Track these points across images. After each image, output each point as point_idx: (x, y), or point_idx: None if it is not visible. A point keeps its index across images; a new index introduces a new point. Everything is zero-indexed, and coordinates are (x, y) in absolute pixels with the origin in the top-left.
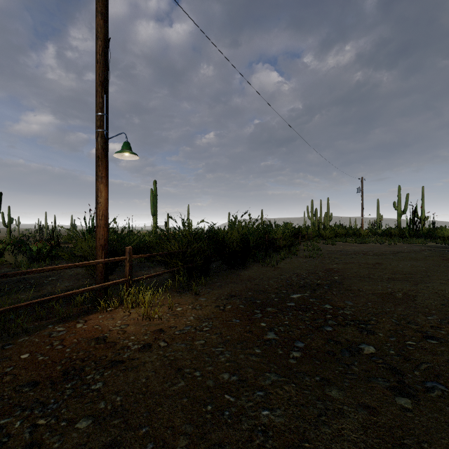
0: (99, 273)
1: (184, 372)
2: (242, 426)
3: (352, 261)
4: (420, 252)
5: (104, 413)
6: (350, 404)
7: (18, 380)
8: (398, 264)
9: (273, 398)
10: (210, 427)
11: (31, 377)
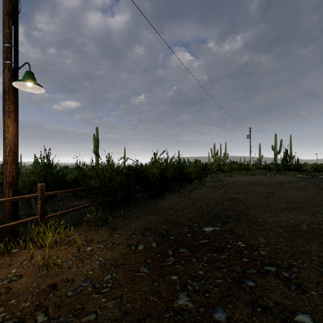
0: (6, 211)
1: None
2: None
3: (249, 190)
4: (298, 182)
5: None
6: None
7: None
8: (287, 194)
9: None
10: None
11: None
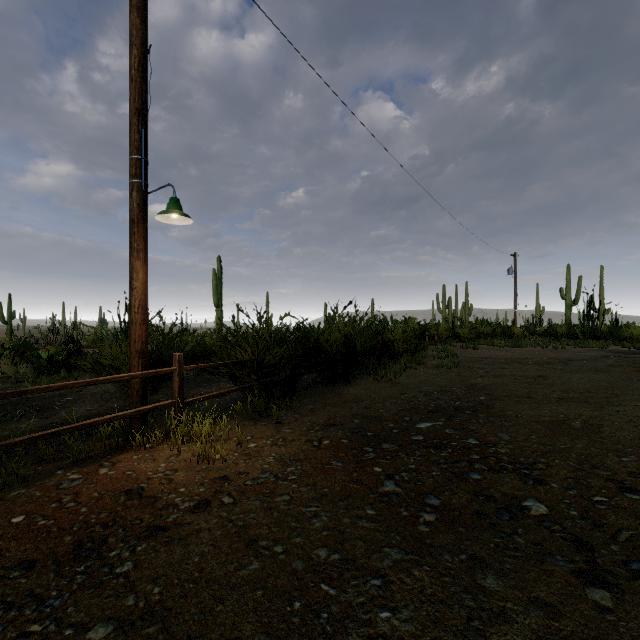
0: (135, 392)
1: (259, 547)
2: (349, 638)
3: (504, 373)
4: (601, 359)
5: (134, 614)
6: (516, 599)
7: (4, 559)
8: (570, 378)
9: (397, 589)
10: (298, 639)
11: (25, 554)
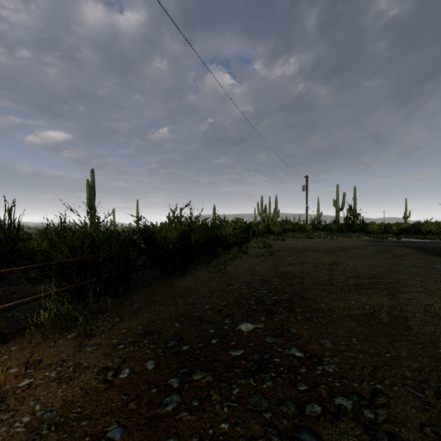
0: None
1: None
2: None
3: (307, 260)
4: (366, 247)
5: None
6: None
7: None
8: (355, 264)
9: None
10: None
11: None
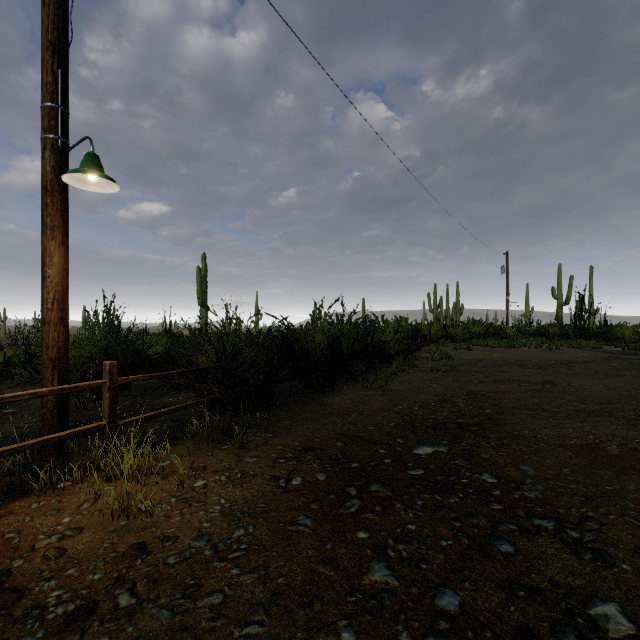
0: (48, 413)
1: None
2: None
3: (506, 378)
4: (604, 362)
5: None
6: None
7: None
8: (582, 384)
9: None
10: None
11: None
